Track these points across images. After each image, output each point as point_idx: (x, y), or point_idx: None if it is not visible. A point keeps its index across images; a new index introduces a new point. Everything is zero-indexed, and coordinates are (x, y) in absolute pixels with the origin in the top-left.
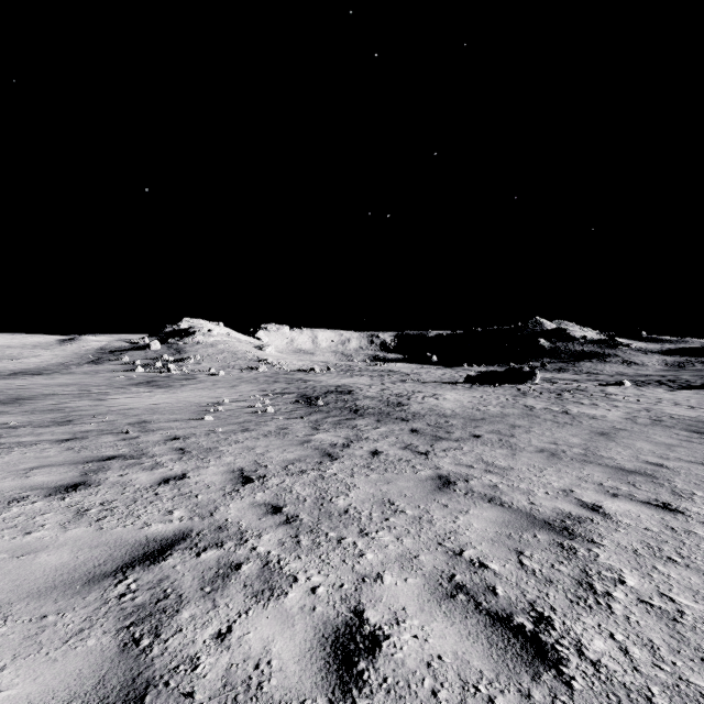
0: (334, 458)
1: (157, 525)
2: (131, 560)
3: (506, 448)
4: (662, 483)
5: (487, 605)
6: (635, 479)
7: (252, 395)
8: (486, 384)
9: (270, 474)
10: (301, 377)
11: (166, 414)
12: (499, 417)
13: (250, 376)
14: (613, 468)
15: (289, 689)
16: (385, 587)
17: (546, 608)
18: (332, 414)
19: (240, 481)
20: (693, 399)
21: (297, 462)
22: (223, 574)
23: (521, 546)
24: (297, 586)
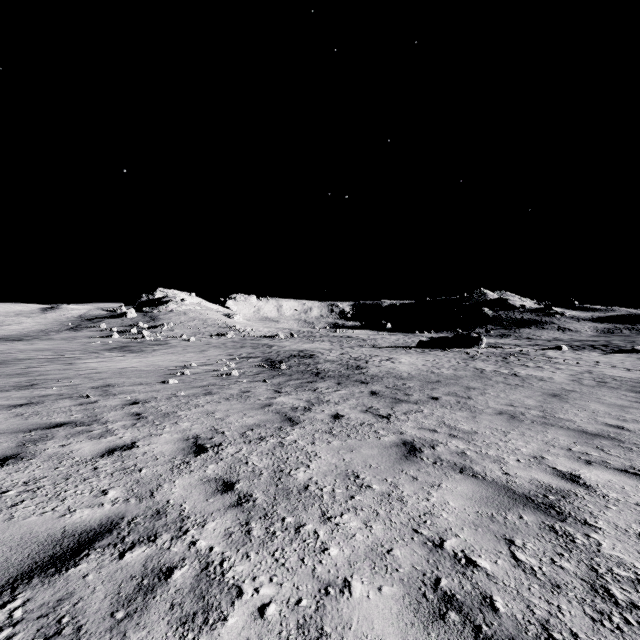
0: (295, 422)
1: (83, 511)
2: (31, 567)
3: (465, 410)
4: (630, 447)
5: (489, 631)
6: (601, 442)
7: (219, 359)
8: (437, 348)
9: (226, 442)
10: (267, 343)
11: (132, 377)
12: (454, 379)
13: (219, 342)
14: (575, 431)
15: None
16: (355, 603)
17: (565, 634)
18: (294, 377)
19: (192, 450)
20: (627, 362)
21: (256, 428)
22: (147, 587)
23: (509, 531)
24: (241, 605)
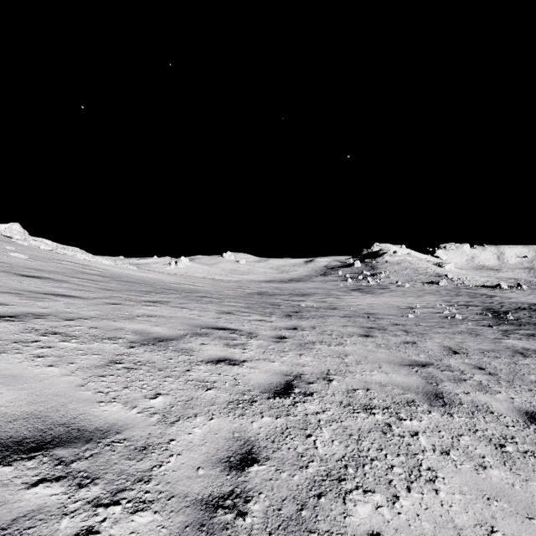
0: (526, 356)
1: (415, 357)
2: (412, 364)
3: None
4: None
5: None
6: None
7: (438, 304)
8: None
9: (470, 353)
10: (485, 293)
11: (381, 310)
12: None
13: (431, 289)
14: None
15: (502, 412)
16: None
17: None
18: (524, 327)
19: (450, 352)
20: None
21: (491, 352)
22: (458, 380)
23: None
24: (501, 394)
